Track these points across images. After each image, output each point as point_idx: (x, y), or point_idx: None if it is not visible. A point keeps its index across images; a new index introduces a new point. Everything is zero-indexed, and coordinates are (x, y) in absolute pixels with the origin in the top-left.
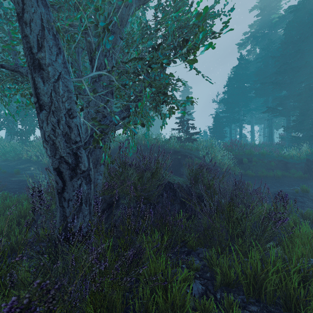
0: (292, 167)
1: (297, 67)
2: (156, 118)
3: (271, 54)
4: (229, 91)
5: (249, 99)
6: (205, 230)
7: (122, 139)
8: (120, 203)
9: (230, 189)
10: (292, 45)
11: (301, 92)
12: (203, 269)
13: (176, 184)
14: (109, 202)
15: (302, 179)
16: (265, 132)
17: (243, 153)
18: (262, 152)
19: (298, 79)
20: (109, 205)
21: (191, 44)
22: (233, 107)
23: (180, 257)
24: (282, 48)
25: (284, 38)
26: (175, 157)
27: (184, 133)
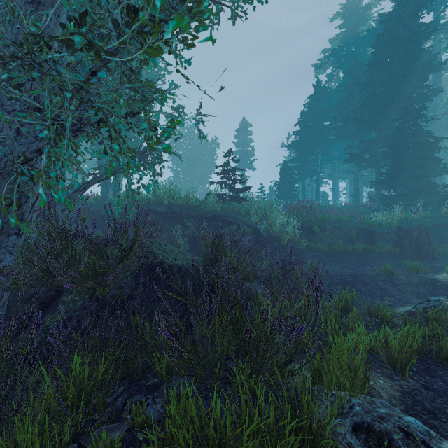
0: (380, 239)
1: (389, 99)
2: (201, 167)
3: (357, 81)
4: (302, 131)
5: (329, 143)
6: (193, 346)
7: (136, 196)
8: (60, 302)
9: (275, 272)
10: (382, 68)
11: (393, 133)
12: (161, 421)
13: (177, 266)
14: (45, 299)
15: (392, 255)
16: (352, 190)
17: (314, 219)
18: (340, 218)
19: (390, 116)
20: (45, 305)
21: (145, 18)
22: (307, 154)
23: (134, 397)
24: (370, 72)
25: (373, 59)
26: (215, 224)
27: (229, 188)
